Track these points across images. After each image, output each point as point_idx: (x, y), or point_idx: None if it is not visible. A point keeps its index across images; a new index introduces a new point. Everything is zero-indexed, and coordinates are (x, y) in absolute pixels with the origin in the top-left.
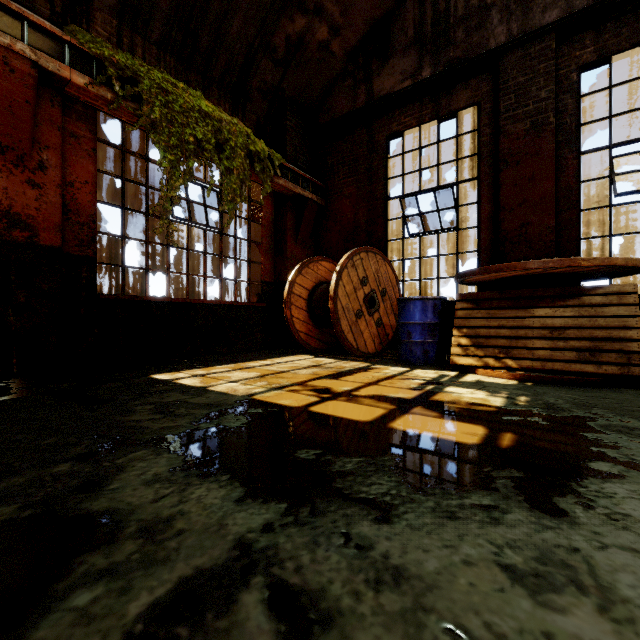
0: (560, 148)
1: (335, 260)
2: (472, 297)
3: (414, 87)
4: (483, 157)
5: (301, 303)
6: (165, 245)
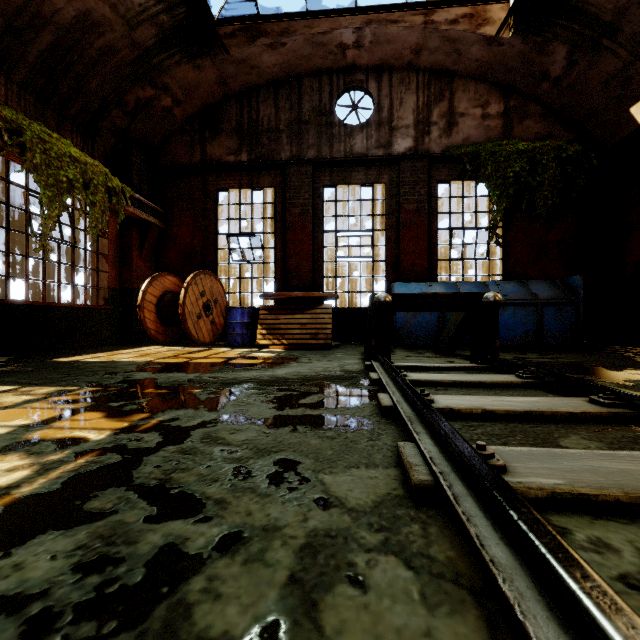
0: (315, 226)
1: (175, 273)
2: (268, 308)
3: (236, 164)
4: (278, 221)
5: (152, 307)
6: (25, 256)
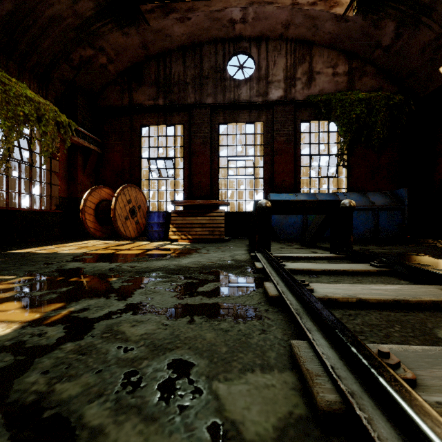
0: (213, 153)
1: (109, 186)
2: (177, 212)
3: (155, 107)
4: (185, 149)
5: (91, 211)
6: None
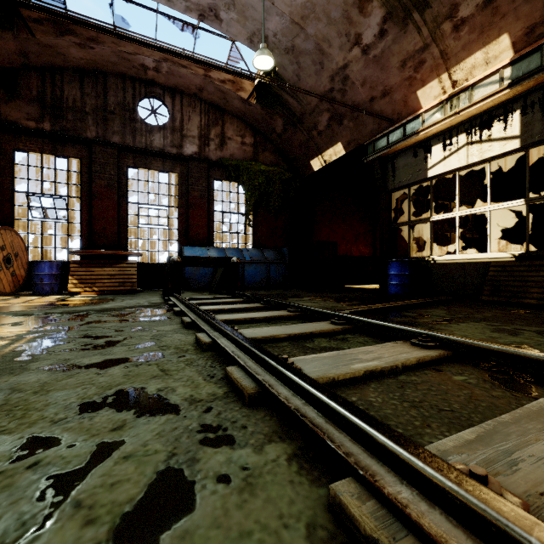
0: (120, 197)
1: None
2: (79, 262)
3: (39, 132)
4: (84, 188)
5: None
6: None
